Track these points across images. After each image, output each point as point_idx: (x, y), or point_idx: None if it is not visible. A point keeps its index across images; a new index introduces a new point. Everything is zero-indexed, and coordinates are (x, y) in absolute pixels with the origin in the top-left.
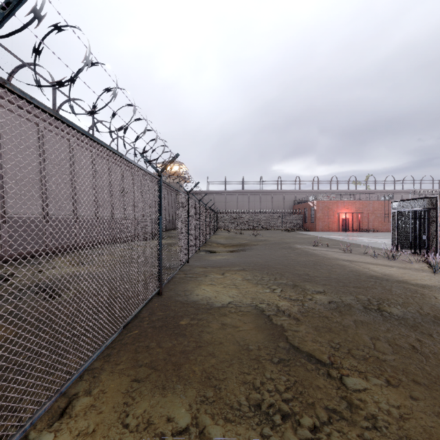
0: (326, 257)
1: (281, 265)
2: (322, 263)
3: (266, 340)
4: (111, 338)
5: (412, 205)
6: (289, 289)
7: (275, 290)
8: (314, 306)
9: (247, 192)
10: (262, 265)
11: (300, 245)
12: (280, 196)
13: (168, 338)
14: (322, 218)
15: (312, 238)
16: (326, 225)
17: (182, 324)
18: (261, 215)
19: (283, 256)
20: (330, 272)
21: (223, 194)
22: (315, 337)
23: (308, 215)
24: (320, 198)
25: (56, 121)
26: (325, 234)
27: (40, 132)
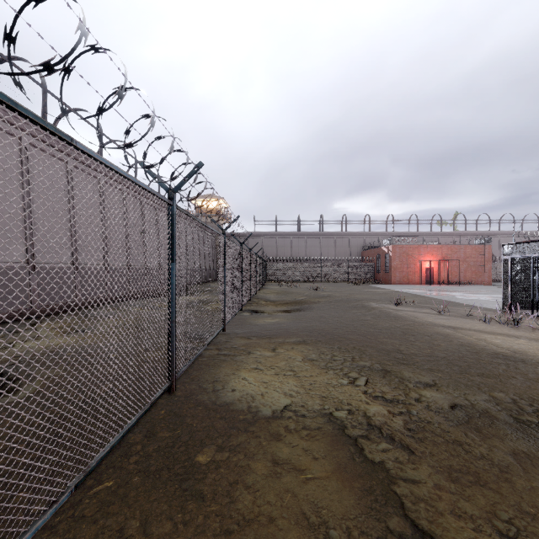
0: (417, 321)
1: (357, 334)
2: (415, 331)
3: (362, 512)
4: (35, 527)
5: (533, 249)
6: (379, 380)
7: (356, 381)
8: (430, 418)
9: (304, 234)
10: (330, 333)
11: (377, 303)
12: (346, 240)
13: (167, 506)
14: (399, 268)
15: (390, 294)
16: (405, 276)
17: (200, 464)
18: (322, 263)
19: (357, 320)
20: (431, 347)
21: (274, 237)
22: (456, 501)
23: (381, 263)
24: (396, 241)
25: (47, 135)
26: (405, 287)
27: (22, 149)
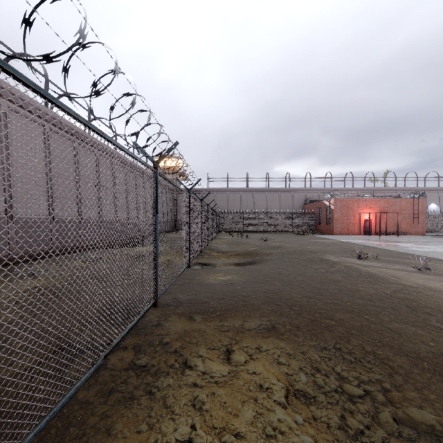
0: (406, 285)
1: (344, 309)
2: (424, 305)
3: None
4: None
5: None
6: None
7: None
8: None
9: (252, 190)
10: (306, 309)
11: (334, 255)
12: (289, 195)
13: None
14: (340, 219)
15: (339, 245)
16: (346, 227)
17: None
18: (268, 216)
19: (327, 281)
20: None
21: (225, 192)
22: None
23: (323, 216)
24: (338, 195)
25: None
26: (348, 238)
27: None
